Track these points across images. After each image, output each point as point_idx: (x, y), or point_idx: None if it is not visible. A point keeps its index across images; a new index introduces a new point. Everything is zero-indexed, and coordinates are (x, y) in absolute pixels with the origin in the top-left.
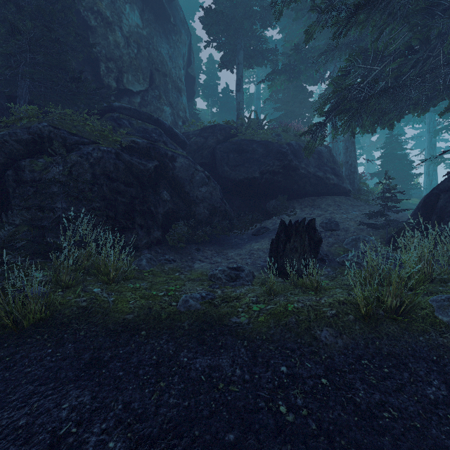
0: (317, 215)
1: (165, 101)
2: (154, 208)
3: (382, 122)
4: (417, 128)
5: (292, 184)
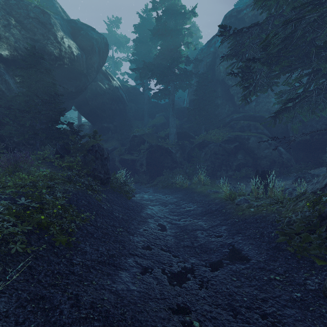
0: None
1: (272, 95)
2: (231, 163)
3: None
4: None
5: None
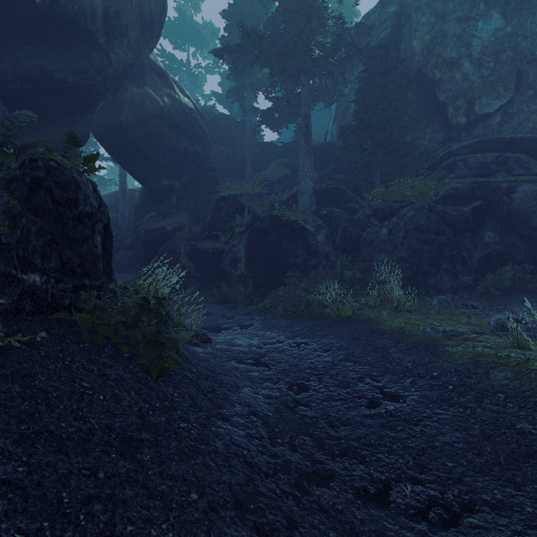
0: None
1: None
2: (466, 253)
3: None
4: None
5: None
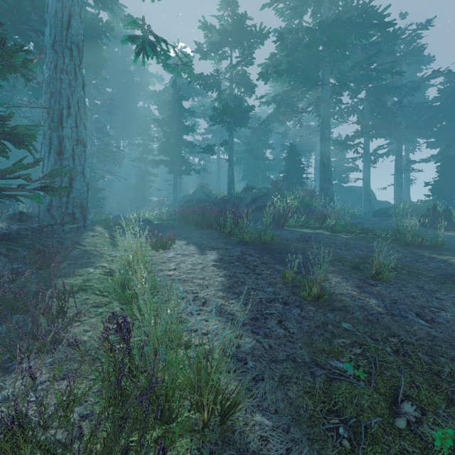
0: None
1: None
2: None
3: None
4: None
5: None
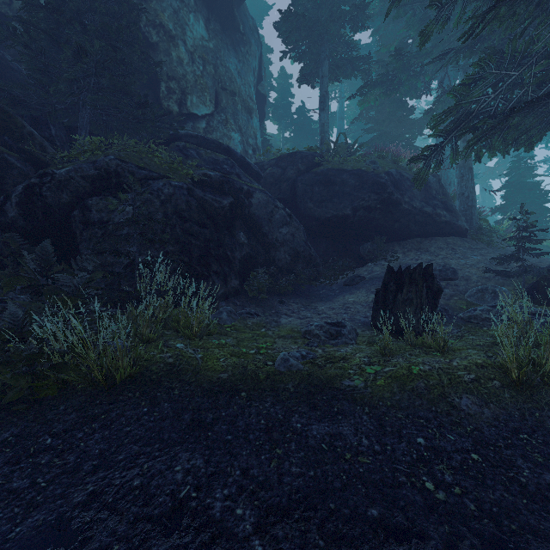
0: (426, 261)
1: (234, 126)
2: (230, 252)
3: (518, 142)
4: (549, 148)
5: (393, 223)
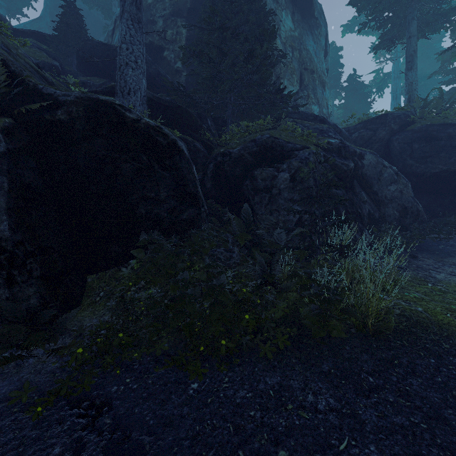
0: None
1: (314, 100)
2: (360, 210)
3: None
4: None
5: None
